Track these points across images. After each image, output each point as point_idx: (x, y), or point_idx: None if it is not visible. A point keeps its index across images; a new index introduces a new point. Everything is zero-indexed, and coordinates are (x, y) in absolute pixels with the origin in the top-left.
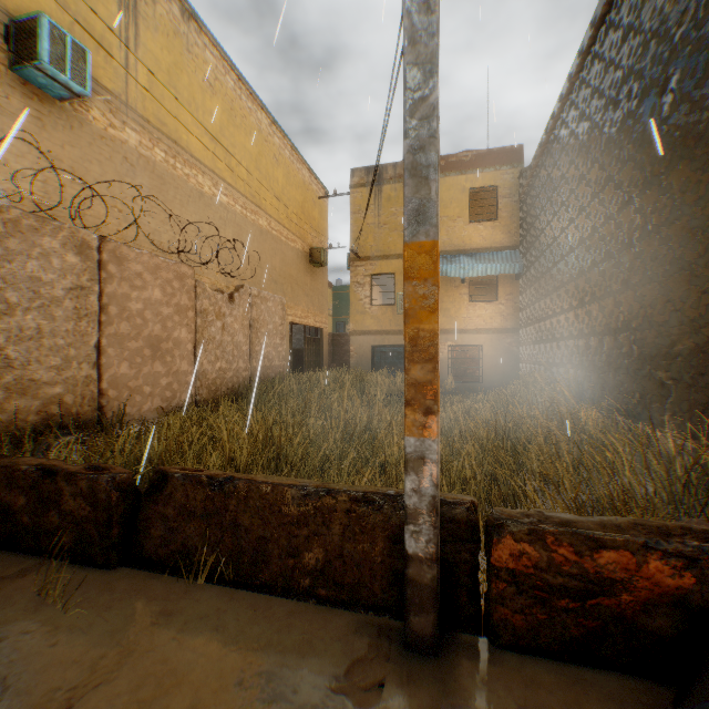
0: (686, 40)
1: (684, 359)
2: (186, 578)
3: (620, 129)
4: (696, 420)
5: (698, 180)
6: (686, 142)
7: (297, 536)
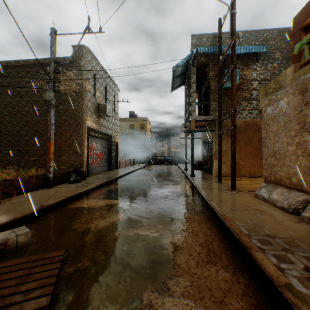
0: (40, 99)
1: (39, 155)
2: (13, 197)
3: (17, 100)
4: (42, 165)
5: (43, 125)
6: (40, 117)
7: (29, 183)
